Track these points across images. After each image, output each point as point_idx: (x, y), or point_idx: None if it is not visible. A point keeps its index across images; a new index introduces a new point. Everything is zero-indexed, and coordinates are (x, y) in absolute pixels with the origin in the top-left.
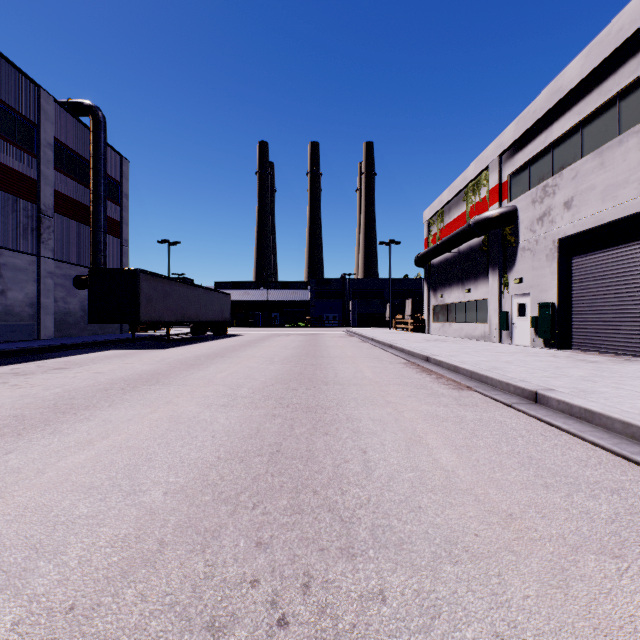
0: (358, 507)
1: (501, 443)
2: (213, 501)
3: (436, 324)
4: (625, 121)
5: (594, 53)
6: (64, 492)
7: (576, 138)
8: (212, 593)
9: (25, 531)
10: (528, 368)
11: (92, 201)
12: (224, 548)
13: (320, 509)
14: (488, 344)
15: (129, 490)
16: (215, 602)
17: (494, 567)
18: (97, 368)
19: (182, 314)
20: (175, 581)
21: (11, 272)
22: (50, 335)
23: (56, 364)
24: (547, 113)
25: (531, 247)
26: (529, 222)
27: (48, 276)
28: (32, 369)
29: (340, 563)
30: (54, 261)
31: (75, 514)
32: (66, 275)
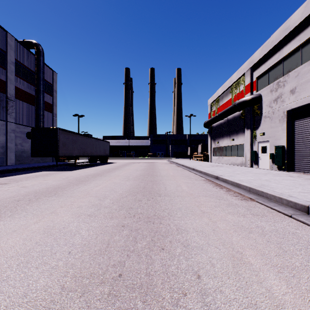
0: None
1: None
2: None
3: (215, 157)
4: None
5: None
6: None
7: (297, 54)
8: None
9: None
10: (283, 185)
11: (36, 93)
12: None
13: None
14: (246, 168)
15: None
16: None
17: None
18: (25, 183)
19: (83, 152)
20: None
21: None
22: (13, 163)
23: (4, 180)
24: (280, 42)
25: (270, 115)
26: (268, 102)
27: (12, 132)
28: None
29: None
30: (15, 124)
31: None
32: (22, 131)
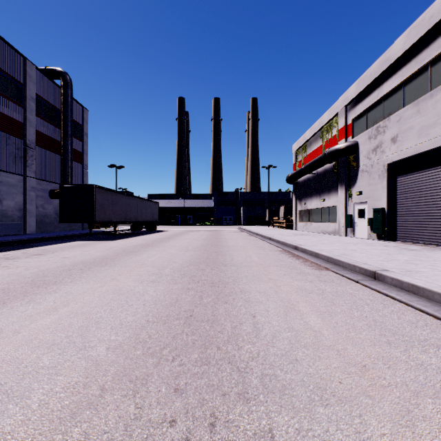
0: (250, 360)
1: (353, 309)
2: (143, 355)
3: (301, 223)
4: (435, 81)
5: (413, 33)
6: (33, 348)
7: (400, 93)
8: (140, 431)
9: (1, 379)
10: (368, 254)
11: (62, 138)
12: (150, 393)
13: (222, 361)
14: (338, 237)
15: (81, 346)
16: (142, 439)
17: (356, 409)
18: (64, 254)
19: (125, 216)
20: (111, 421)
21: (5, 187)
22: (33, 231)
23: (36, 251)
24: (379, 76)
25: (368, 169)
26: (366, 152)
27: (31, 190)
28: (18, 255)
29: (238, 406)
30: (36, 179)
31: (39, 365)
32: (44, 189)
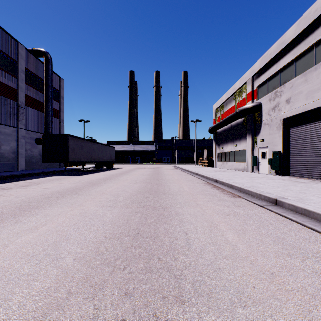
0: (184, 268)
1: (260, 228)
2: (101, 264)
3: (219, 162)
4: (318, 58)
5: (302, 23)
6: (17, 259)
7: (292, 67)
8: None
9: None
10: (269, 186)
11: (44, 100)
12: (106, 296)
13: (162, 270)
14: (247, 173)
15: (54, 257)
16: None
17: (267, 310)
18: (45, 185)
19: (90, 157)
20: (75, 320)
21: (3, 136)
22: (23, 168)
23: (24, 183)
24: (277, 54)
25: (269, 123)
26: (267, 110)
27: (22, 138)
28: (11, 186)
29: (175, 307)
30: (25, 130)
31: (21, 273)
32: (31, 137)
